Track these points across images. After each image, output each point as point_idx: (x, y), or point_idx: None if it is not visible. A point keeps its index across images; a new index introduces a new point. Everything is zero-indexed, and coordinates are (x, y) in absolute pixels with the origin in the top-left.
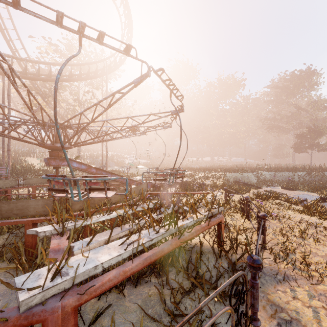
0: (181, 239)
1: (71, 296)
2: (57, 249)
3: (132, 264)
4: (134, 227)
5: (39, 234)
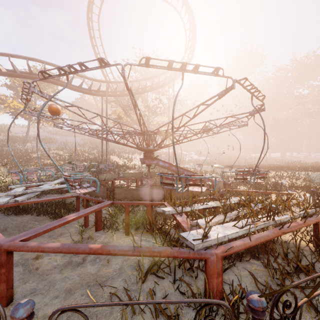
0: (281, 230)
1: (217, 249)
2: (185, 223)
3: (248, 240)
4: (232, 216)
5: (166, 212)
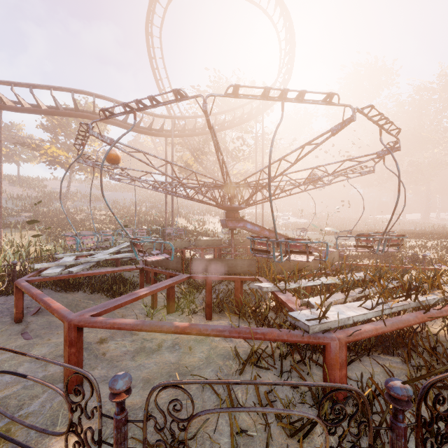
0: (428, 315)
1: (340, 333)
2: (291, 302)
3: (380, 324)
4: (356, 295)
5: (263, 289)
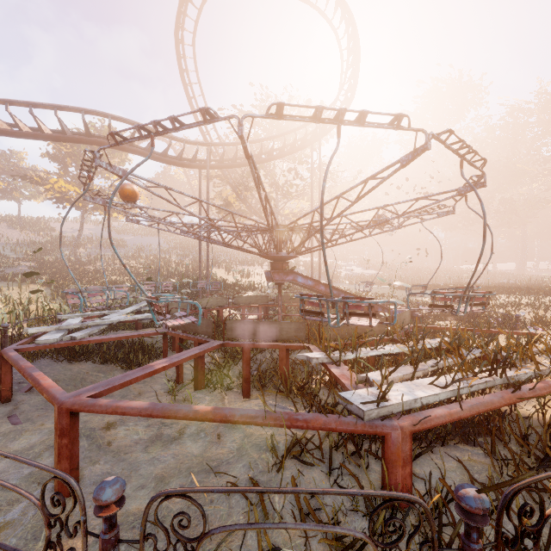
0: (517, 395)
1: (403, 420)
2: (345, 377)
3: (456, 408)
4: (428, 369)
5: (312, 360)
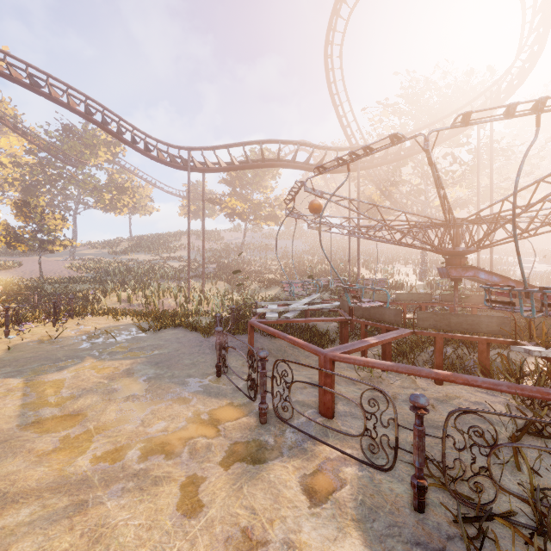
0: None
1: None
2: None
3: None
4: None
5: (533, 353)
